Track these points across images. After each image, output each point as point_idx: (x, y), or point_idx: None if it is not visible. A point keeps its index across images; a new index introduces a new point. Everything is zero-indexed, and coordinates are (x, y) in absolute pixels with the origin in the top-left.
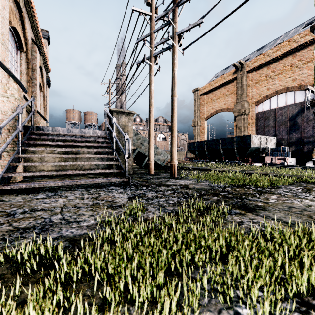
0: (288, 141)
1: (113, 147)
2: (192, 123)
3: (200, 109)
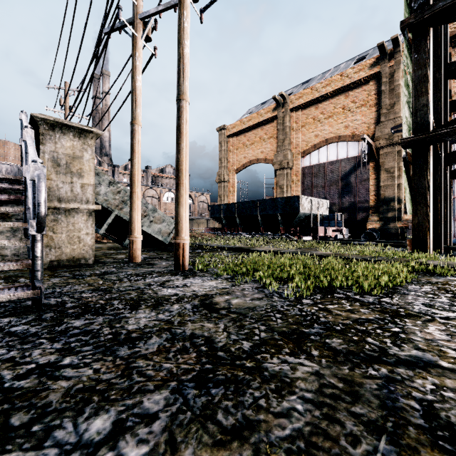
0: (340, 207)
1: (27, 203)
2: (217, 177)
3: (228, 157)
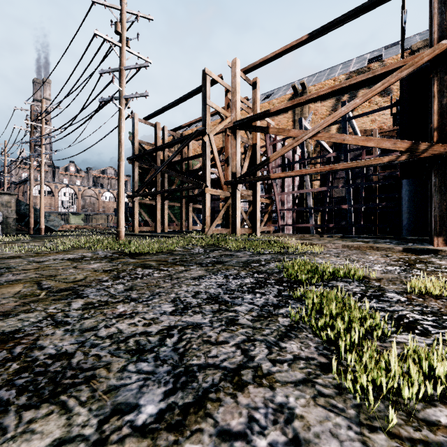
0: None
1: None
2: None
3: None
